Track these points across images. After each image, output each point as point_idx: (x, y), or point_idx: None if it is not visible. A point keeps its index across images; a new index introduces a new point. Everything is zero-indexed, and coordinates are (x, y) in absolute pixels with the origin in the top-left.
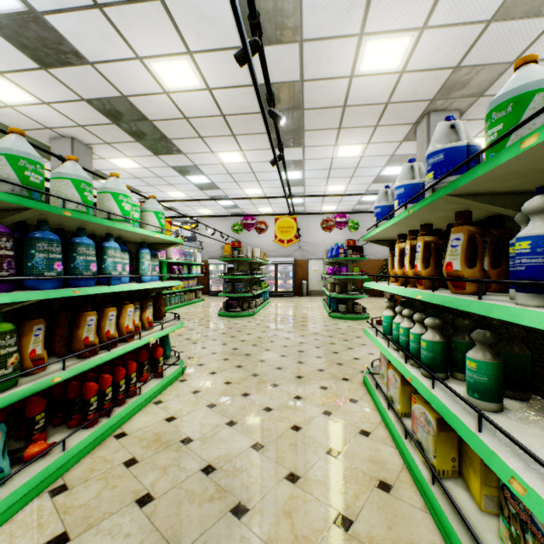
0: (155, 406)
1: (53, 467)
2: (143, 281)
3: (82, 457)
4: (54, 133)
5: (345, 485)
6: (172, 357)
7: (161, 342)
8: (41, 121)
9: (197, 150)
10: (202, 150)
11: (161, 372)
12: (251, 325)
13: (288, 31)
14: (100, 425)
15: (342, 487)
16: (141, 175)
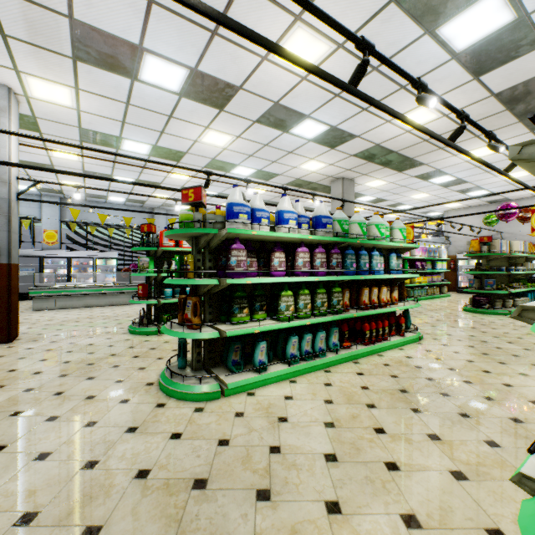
0: (399, 350)
1: (353, 353)
2: (391, 274)
3: (363, 356)
4: (333, 178)
5: (531, 413)
6: (412, 329)
7: (403, 317)
8: (327, 174)
9: (438, 158)
10: (443, 156)
11: (403, 333)
12: (500, 322)
13: (524, 47)
14: (370, 346)
15: (528, 413)
16: (387, 188)
